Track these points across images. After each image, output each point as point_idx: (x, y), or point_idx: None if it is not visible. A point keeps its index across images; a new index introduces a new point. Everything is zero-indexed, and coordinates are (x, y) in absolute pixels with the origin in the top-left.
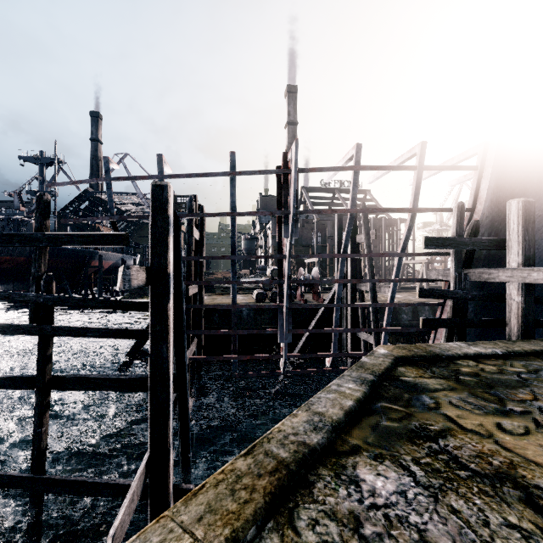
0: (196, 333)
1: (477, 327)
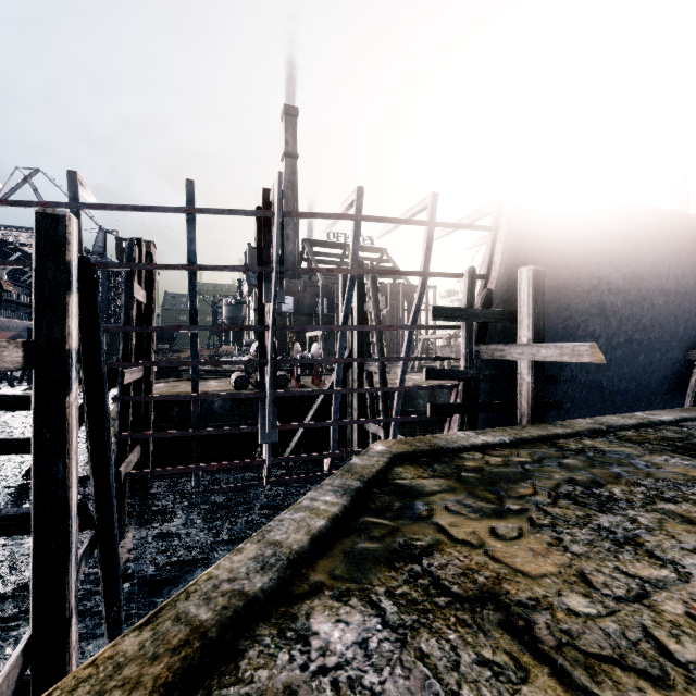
0: (136, 436)
1: (488, 412)
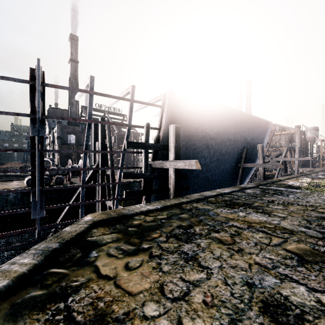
0: None
1: (156, 193)
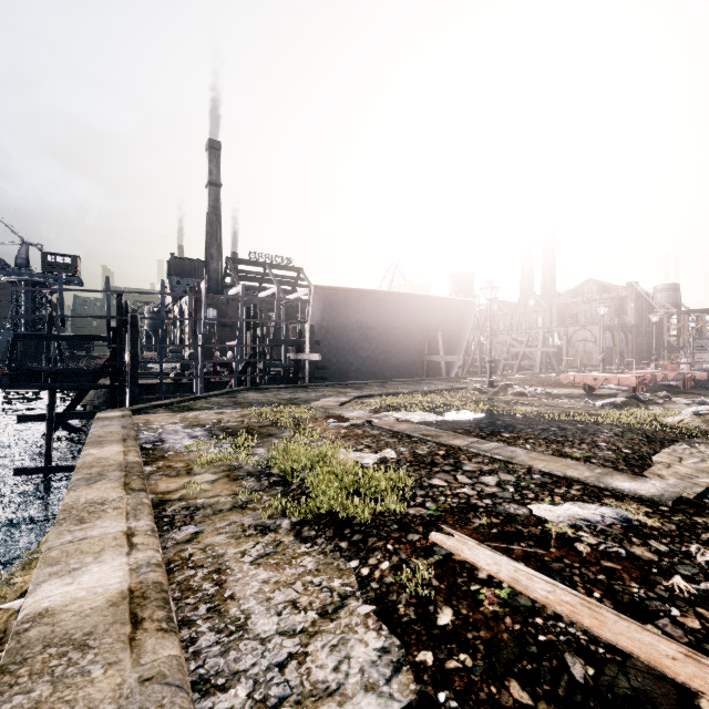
0: None
1: (294, 380)
